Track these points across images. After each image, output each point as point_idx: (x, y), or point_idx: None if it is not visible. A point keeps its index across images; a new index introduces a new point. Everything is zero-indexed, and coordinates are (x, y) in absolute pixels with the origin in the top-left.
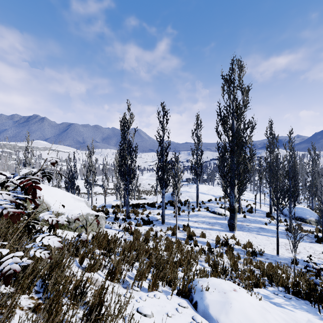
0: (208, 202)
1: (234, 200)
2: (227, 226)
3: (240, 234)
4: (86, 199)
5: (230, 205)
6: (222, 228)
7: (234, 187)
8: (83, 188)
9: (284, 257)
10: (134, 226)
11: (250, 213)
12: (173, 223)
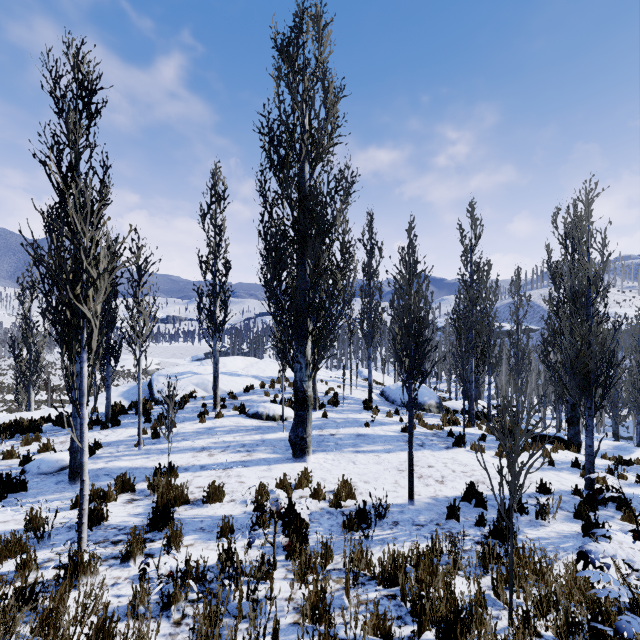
0: (244, 394)
1: (305, 375)
2: (289, 446)
3: (321, 461)
4: None
5: (297, 389)
6: (275, 455)
7: (306, 341)
8: None
9: (423, 501)
10: None
11: (335, 407)
12: (123, 468)
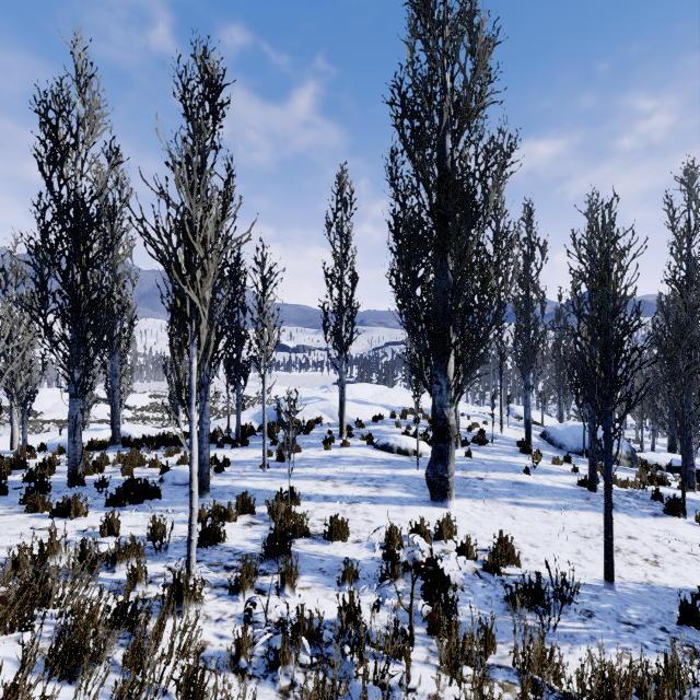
0: (372, 423)
1: (447, 399)
2: (425, 487)
3: (467, 509)
4: (38, 436)
5: (436, 416)
6: (409, 495)
7: (447, 357)
8: (54, 409)
9: (629, 587)
10: (45, 519)
11: (481, 446)
12: (247, 489)
